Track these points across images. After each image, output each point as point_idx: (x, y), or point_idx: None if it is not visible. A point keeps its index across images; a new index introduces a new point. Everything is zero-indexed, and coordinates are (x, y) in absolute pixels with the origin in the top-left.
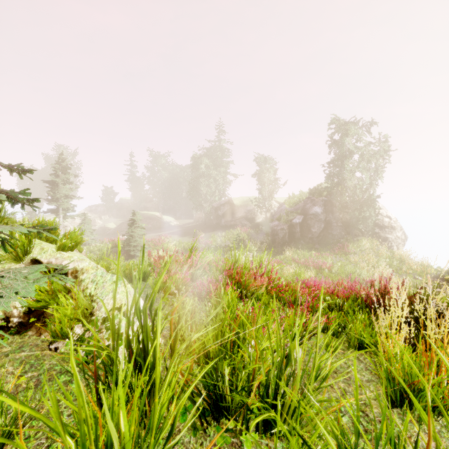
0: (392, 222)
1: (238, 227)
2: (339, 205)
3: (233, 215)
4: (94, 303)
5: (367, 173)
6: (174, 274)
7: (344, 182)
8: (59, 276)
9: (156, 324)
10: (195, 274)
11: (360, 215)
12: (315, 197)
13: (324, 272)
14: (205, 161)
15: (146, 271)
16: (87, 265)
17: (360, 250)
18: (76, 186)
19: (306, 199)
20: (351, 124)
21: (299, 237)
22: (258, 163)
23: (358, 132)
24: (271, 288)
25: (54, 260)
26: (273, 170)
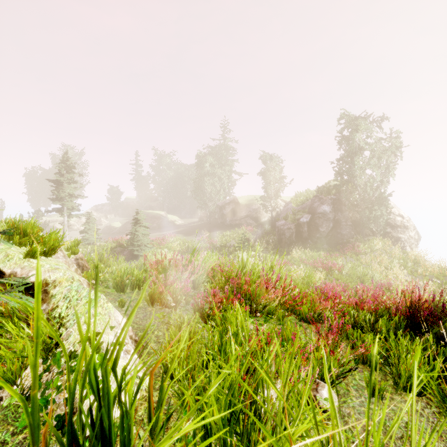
0: (405, 221)
1: (243, 226)
2: (348, 204)
3: (238, 214)
4: (62, 328)
5: (379, 170)
6: (172, 283)
7: (353, 179)
8: (13, 295)
9: (124, 388)
10: (197, 281)
11: (371, 214)
12: (323, 195)
13: (334, 274)
14: (210, 159)
15: (140, 278)
16: (61, 276)
17: (371, 251)
18: (80, 185)
19: (313, 198)
20: (362, 119)
21: (306, 237)
22: (264, 161)
23: (368, 128)
24: (286, 300)
25: (19, 270)
26: (279, 168)
